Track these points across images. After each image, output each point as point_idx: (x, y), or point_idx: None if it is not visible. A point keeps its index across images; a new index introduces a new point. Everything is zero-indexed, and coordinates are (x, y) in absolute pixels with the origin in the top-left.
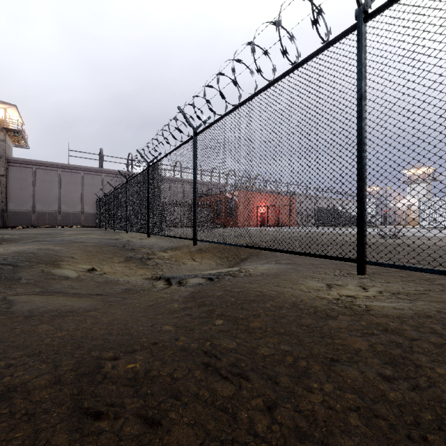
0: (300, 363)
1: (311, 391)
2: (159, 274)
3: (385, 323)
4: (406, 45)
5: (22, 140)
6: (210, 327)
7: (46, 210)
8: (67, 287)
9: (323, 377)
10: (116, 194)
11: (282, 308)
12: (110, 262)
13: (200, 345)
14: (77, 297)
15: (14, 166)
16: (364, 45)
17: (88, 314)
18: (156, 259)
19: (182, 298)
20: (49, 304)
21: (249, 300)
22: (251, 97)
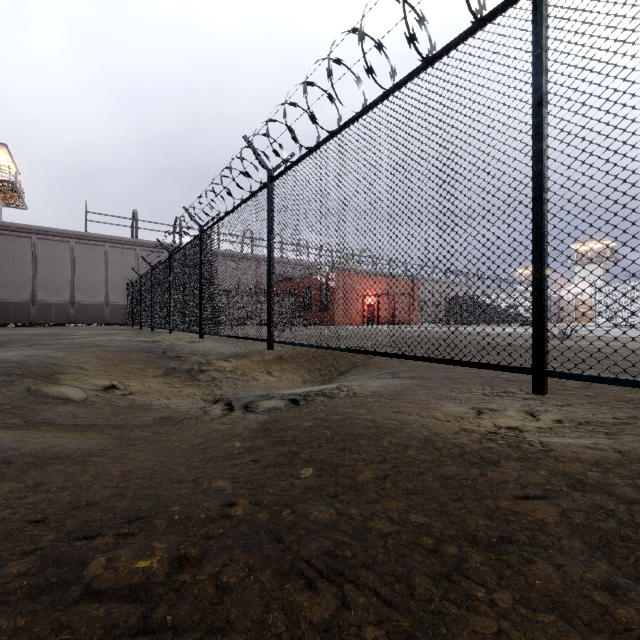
0: (447, 548)
1: (473, 608)
2: (217, 394)
3: (579, 472)
4: (620, 9)
5: (16, 196)
6: (291, 482)
7: (52, 300)
8: (65, 416)
9: (490, 577)
10: (155, 276)
11: (408, 448)
12: (141, 376)
13: (272, 519)
14: (78, 431)
15: (4, 234)
16: (546, 16)
17: (89, 461)
18: (212, 372)
19: (249, 432)
20: (26, 444)
21: (354, 435)
22: (357, 116)
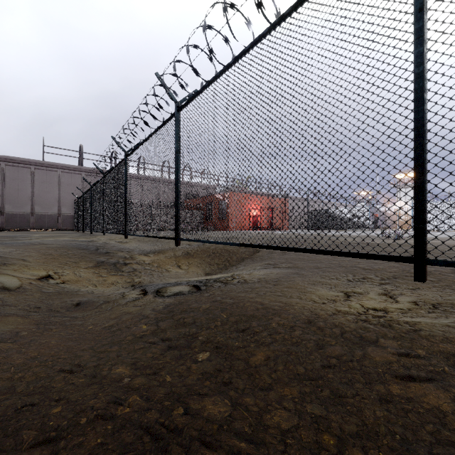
0: (352, 451)
1: None
2: (136, 281)
3: (453, 352)
4: None
5: None
6: (188, 366)
7: (17, 211)
8: None
9: None
10: (93, 192)
11: (294, 329)
12: (74, 268)
13: (162, 421)
14: (0, 317)
15: None
16: None
17: None
18: (134, 264)
19: (156, 315)
20: None
21: (246, 317)
22: (248, 48)
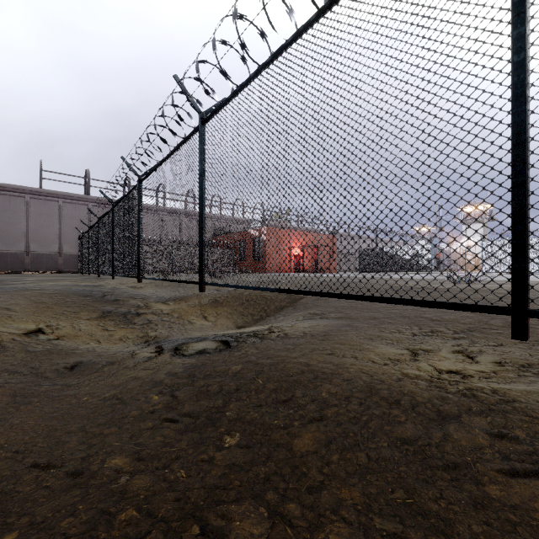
0: None
1: None
2: (151, 336)
3: None
4: None
5: None
6: (210, 456)
7: (8, 249)
8: None
9: None
10: (101, 226)
11: (350, 400)
12: (73, 319)
13: None
14: None
15: None
16: None
17: None
18: (149, 314)
19: (172, 381)
20: None
21: (288, 384)
22: (290, 41)
